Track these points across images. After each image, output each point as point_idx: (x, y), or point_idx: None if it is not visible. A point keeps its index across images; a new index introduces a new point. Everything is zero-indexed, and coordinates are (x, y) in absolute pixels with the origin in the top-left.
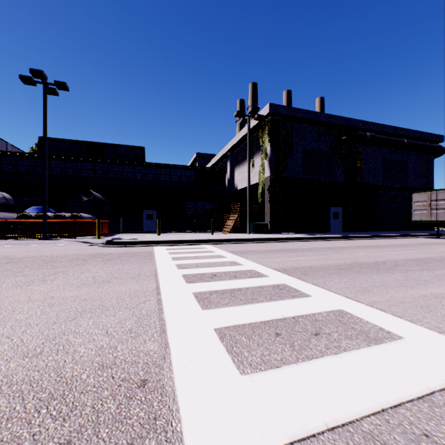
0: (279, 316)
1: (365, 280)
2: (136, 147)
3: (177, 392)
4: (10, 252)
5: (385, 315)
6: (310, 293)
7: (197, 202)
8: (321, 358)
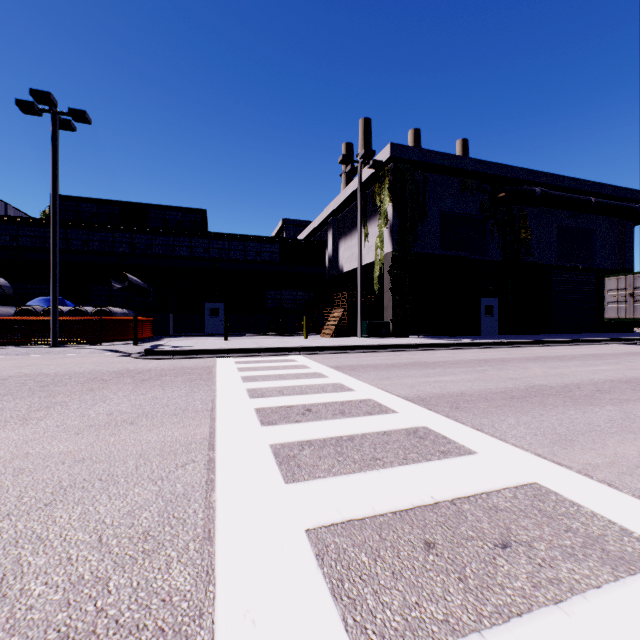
0: (425, 499)
1: (558, 420)
2: (194, 209)
3: None
4: None
5: (620, 496)
6: (472, 447)
7: (283, 291)
8: (529, 615)
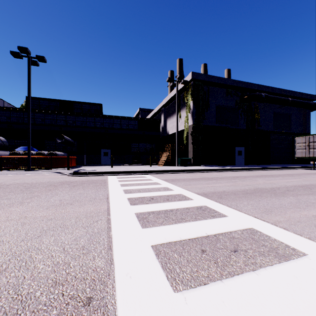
0: (203, 234)
1: (267, 203)
2: (96, 103)
3: (118, 311)
4: (2, 180)
5: (288, 233)
6: (226, 214)
7: (139, 143)
8: (241, 274)
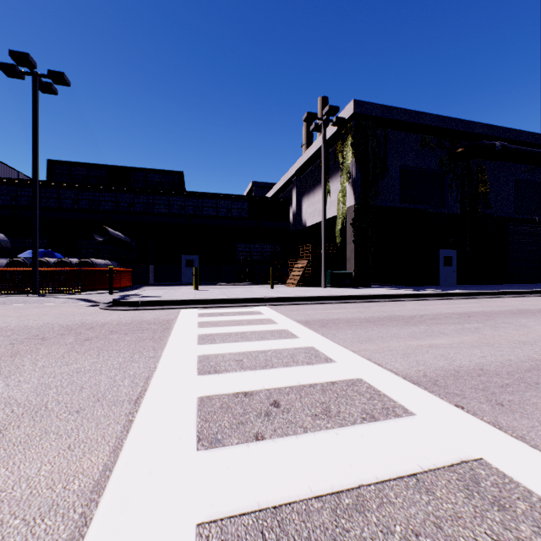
0: None
1: None
2: (172, 171)
3: None
4: None
5: None
6: None
7: (251, 244)
8: None
